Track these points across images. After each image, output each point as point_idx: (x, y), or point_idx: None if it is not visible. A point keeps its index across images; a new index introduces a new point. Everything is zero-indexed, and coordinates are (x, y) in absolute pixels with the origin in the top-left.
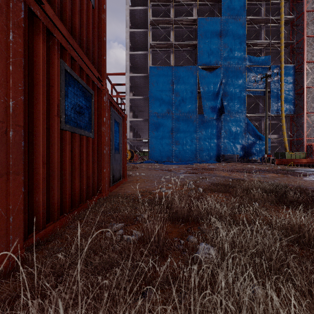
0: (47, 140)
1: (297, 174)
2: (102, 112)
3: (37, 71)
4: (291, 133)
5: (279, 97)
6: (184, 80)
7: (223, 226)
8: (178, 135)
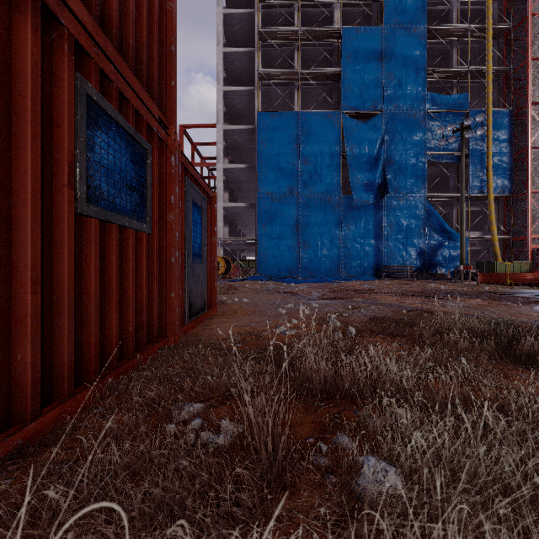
0: (45, 234)
1: (521, 300)
2: (169, 186)
3: (20, 90)
4: (505, 227)
5: (484, 166)
6: (319, 136)
7: (408, 413)
8: (308, 231)
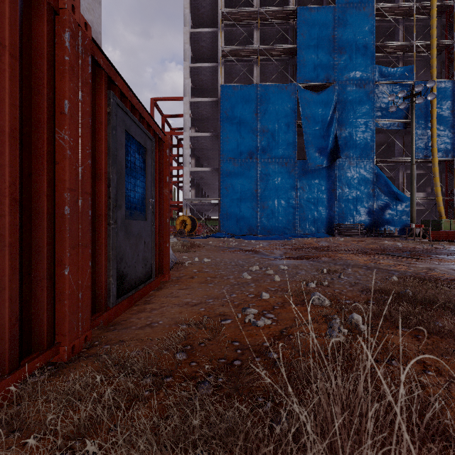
0: None
1: None
2: (59, 82)
3: None
4: (447, 189)
5: (428, 132)
6: (276, 106)
7: None
8: (267, 193)
